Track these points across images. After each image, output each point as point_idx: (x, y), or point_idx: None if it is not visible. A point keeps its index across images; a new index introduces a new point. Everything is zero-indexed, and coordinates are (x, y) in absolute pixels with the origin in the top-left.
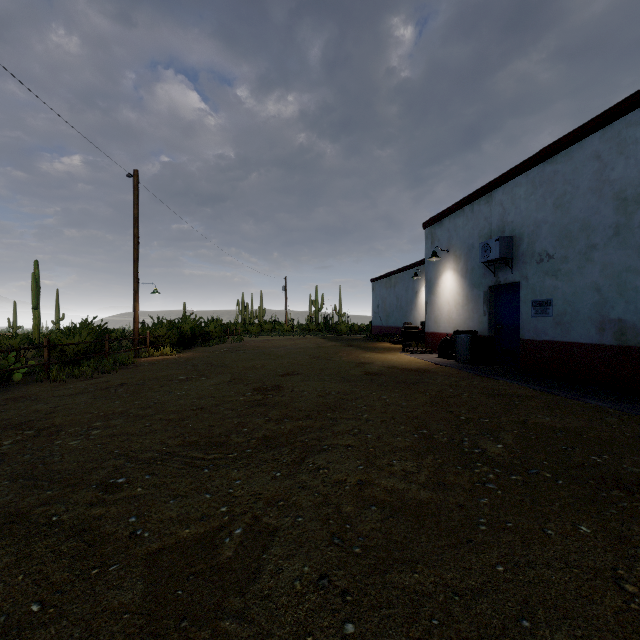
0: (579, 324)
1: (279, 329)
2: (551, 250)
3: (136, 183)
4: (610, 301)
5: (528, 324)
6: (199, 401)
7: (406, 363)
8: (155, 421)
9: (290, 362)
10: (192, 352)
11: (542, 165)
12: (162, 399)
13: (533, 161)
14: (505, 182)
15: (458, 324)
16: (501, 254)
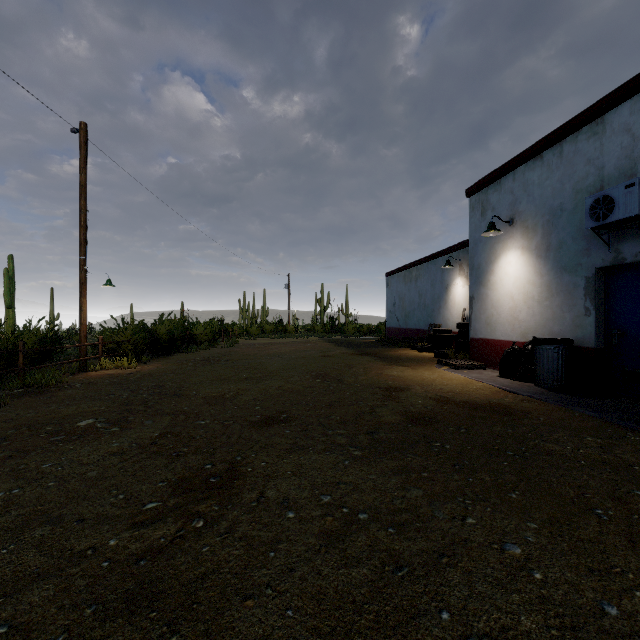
0: None
1: (282, 330)
2: None
3: (83, 140)
4: None
5: None
6: None
7: (460, 389)
8: None
9: (280, 387)
10: (163, 362)
11: None
12: None
13: None
14: (639, 90)
15: (531, 328)
16: (639, 209)
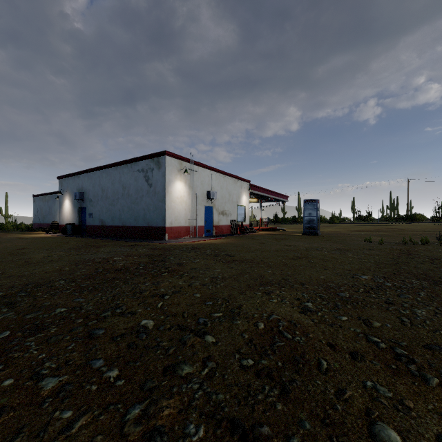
0: (97, 220)
1: None
2: (92, 199)
3: None
4: (101, 214)
5: (88, 220)
6: None
7: (43, 236)
8: None
9: None
10: None
11: (90, 173)
12: None
13: (88, 171)
14: (82, 174)
15: (70, 221)
16: (80, 198)
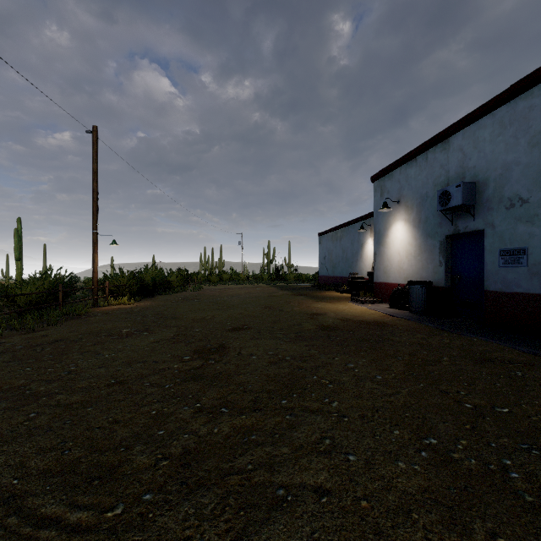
0: None
1: (236, 278)
2: (525, 193)
3: (95, 139)
4: None
5: (495, 275)
6: (124, 369)
7: (359, 314)
8: (47, 408)
9: (241, 313)
10: (151, 301)
11: (513, 102)
12: (82, 365)
13: (502, 98)
14: (466, 126)
15: (410, 274)
16: (463, 200)
